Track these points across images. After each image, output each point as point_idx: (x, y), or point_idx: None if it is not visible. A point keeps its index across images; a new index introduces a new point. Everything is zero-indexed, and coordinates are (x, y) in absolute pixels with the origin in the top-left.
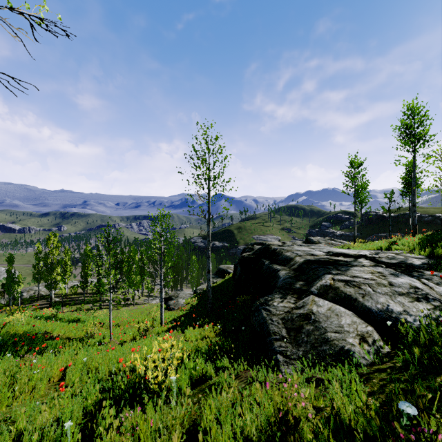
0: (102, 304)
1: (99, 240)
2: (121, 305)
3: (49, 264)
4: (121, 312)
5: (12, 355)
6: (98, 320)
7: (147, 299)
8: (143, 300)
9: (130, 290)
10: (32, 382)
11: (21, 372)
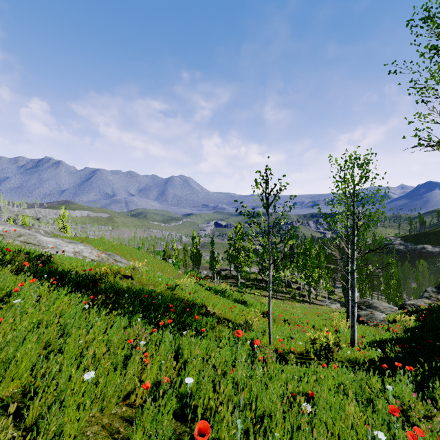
0: (278, 294)
1: (253, 191)
2: (296, 300)
3: (236, 248)
4: (295, 307)
5: (151, 320)
6: (266, 309)
7: (325, 300)
8: (321, 301)
9: (306, 286)
10: (76, 397)
11: (105, 357)
